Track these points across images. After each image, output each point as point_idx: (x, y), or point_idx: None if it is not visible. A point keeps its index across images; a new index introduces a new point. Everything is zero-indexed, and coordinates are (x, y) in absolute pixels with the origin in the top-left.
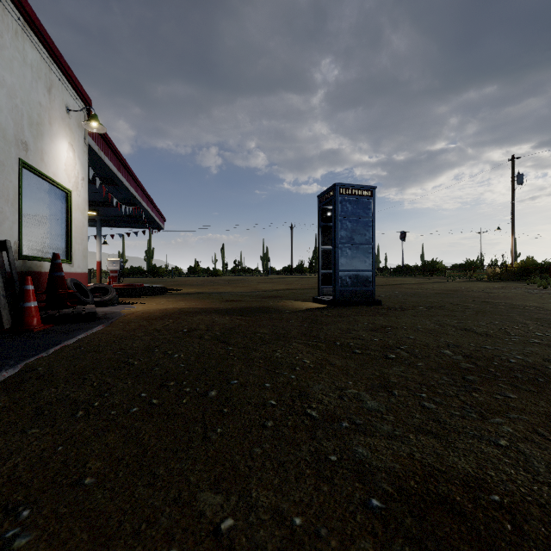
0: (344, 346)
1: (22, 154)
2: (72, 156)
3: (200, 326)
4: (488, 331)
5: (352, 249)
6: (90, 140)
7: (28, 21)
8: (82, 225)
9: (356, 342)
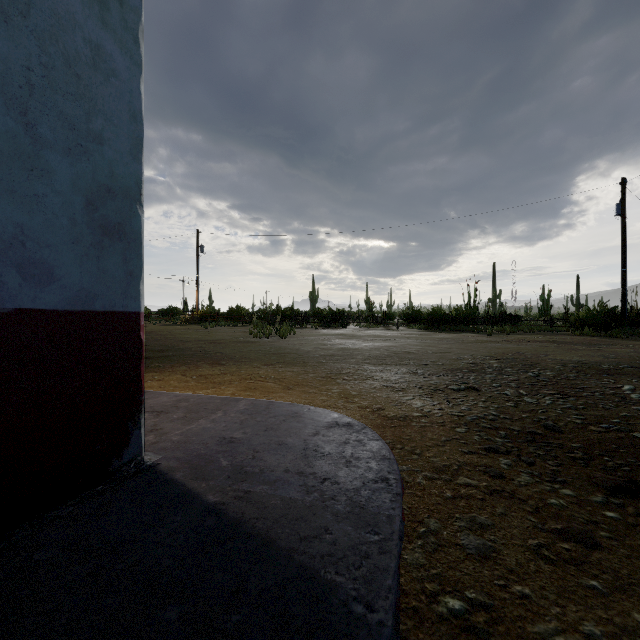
0: None
1: None
2: None
3: None
4: (156, 345)
5: None
6: None
7: None
8: None
9: None
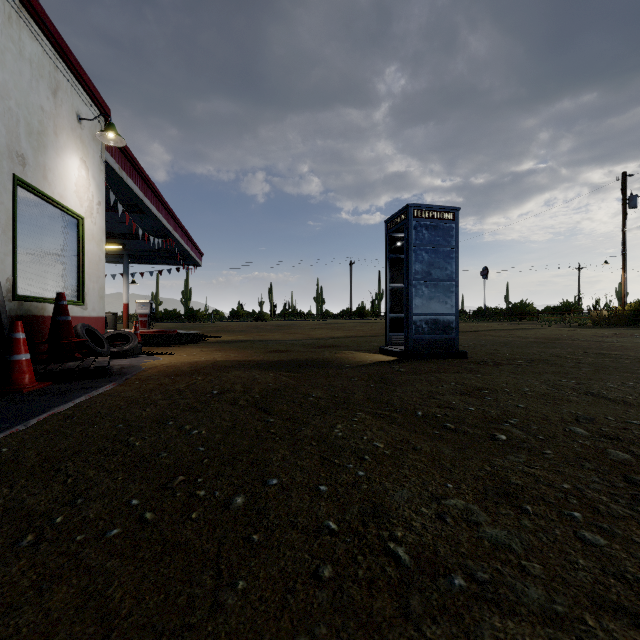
0: (429, 418)
1: (18, 169)
2: (85, 175)
3: (235, 386)
4: (625, 396)
5: (429, 286)
6: (109, 157)
7: (26, 5)
8: (98, 260)
9: (445, 412)
